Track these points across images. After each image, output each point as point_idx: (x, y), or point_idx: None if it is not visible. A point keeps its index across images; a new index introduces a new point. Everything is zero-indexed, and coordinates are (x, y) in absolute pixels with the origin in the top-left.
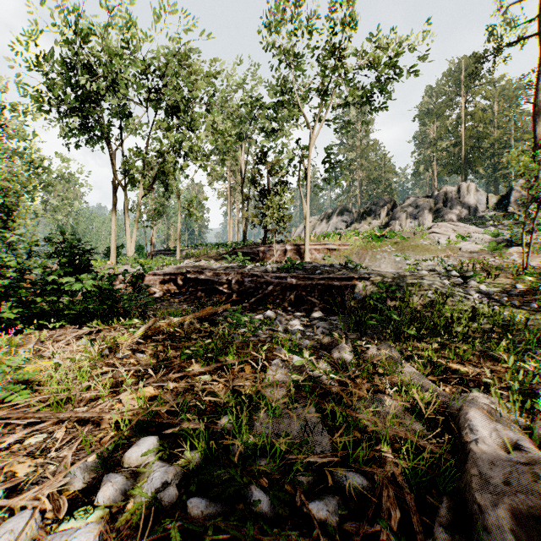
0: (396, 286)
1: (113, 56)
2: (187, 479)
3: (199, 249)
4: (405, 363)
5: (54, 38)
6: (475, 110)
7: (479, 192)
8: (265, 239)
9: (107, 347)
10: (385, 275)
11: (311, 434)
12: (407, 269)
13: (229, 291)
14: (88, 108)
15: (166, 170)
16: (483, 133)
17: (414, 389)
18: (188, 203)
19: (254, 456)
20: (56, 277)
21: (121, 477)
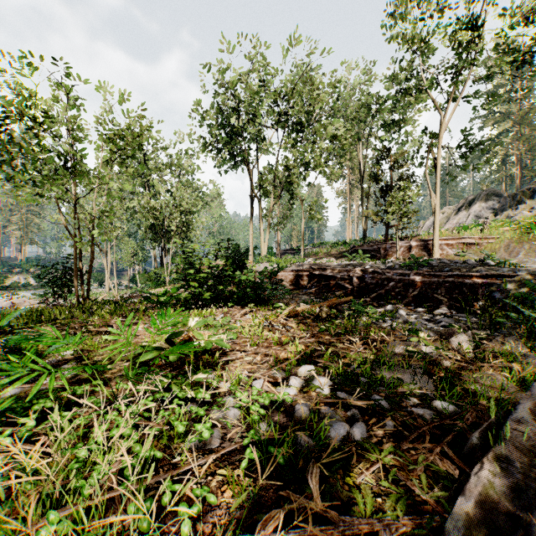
0: None
1: (253, 95)
2: (334, 387)
3: (319, 248)
4: (531, 355)
5: (214, 94)
6: None
7: None
8: (387, 236)
9: (266, 320)
10: None
11: (419, 381)
12: None
13: (350, 286)
14: (234, 140)
15: (293, 180)
16: None
17: (529, 372)
18: (311, 207)
19: (375, 383)
20: (230, 272)
21: (298, 378)
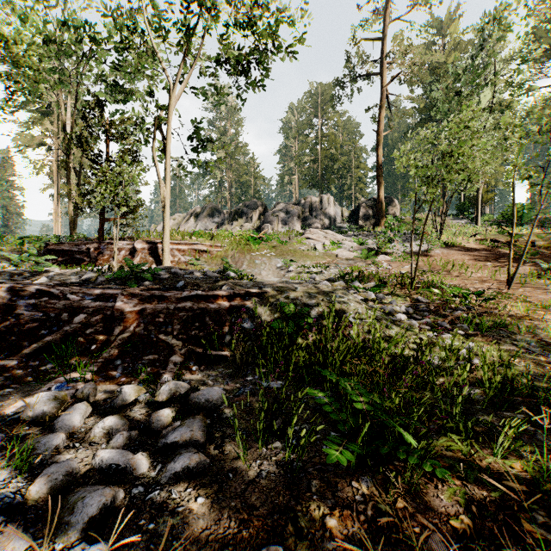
0: (307, 308)
1: None
2: None
3: None
4: None
5: None
6: (329, 133)
7: (336, 205)
8: (102, 232)
9: None
10: (284, 289)
11: None
12: (293, 277)
13: None
14: None
15: None
16: (335, 155)
17: None
18: None
19: None
20: None
21: None
